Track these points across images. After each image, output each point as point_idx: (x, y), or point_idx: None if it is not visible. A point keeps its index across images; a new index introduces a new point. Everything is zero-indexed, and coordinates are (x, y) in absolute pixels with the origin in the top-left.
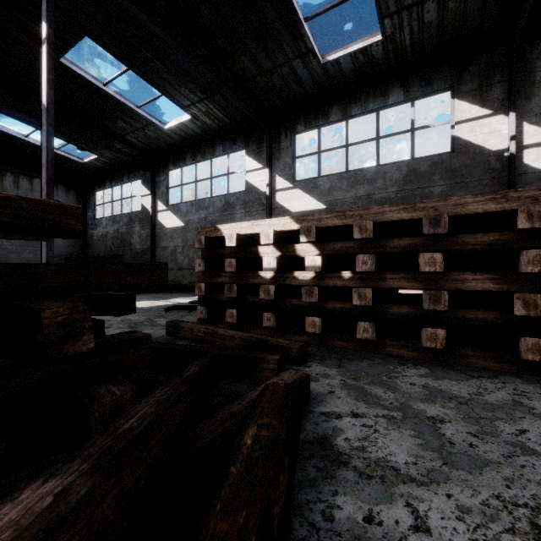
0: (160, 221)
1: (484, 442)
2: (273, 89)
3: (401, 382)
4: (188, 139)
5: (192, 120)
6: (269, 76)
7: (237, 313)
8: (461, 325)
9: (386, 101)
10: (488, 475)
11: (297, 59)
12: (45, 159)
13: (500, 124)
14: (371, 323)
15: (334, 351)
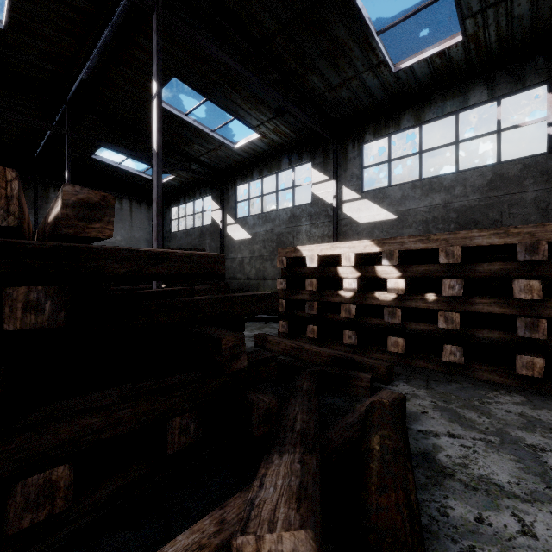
0: (228, 234)
1: None
2: (341, 102)
3: (494, 408)
4: (256, 155)
5: (260, 138)
6: (337, 90)
7: (318, 329)
8: None
9: (467, 102)
10: None
11: (367, 71)
12: (155, 195)
13: None
14: (459, 347)
15: (418, 371)
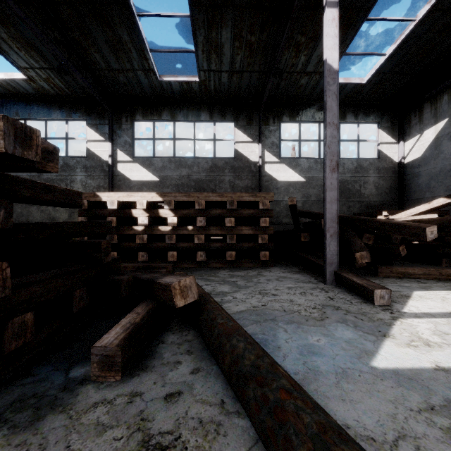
0: None
1: (249, 283)
2: (118, 83)
3: (220, 275)
4: (17, 94)
5: (26, 80)
6: (116, 73)
7: (118, 254)
8: (241, 250)
9: (200, 117)
10: (250, 288)
11: (141, 71)
12: None
13: (256, 148)
14: (204, 252)
15: (185, 269)
